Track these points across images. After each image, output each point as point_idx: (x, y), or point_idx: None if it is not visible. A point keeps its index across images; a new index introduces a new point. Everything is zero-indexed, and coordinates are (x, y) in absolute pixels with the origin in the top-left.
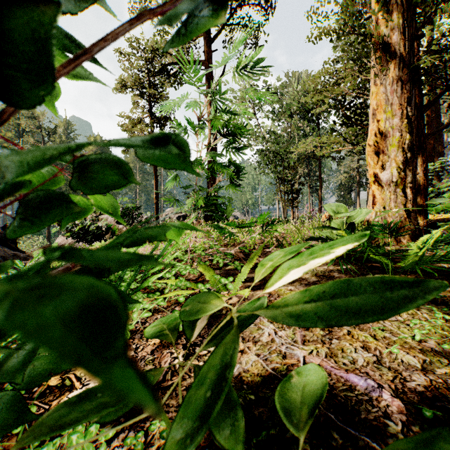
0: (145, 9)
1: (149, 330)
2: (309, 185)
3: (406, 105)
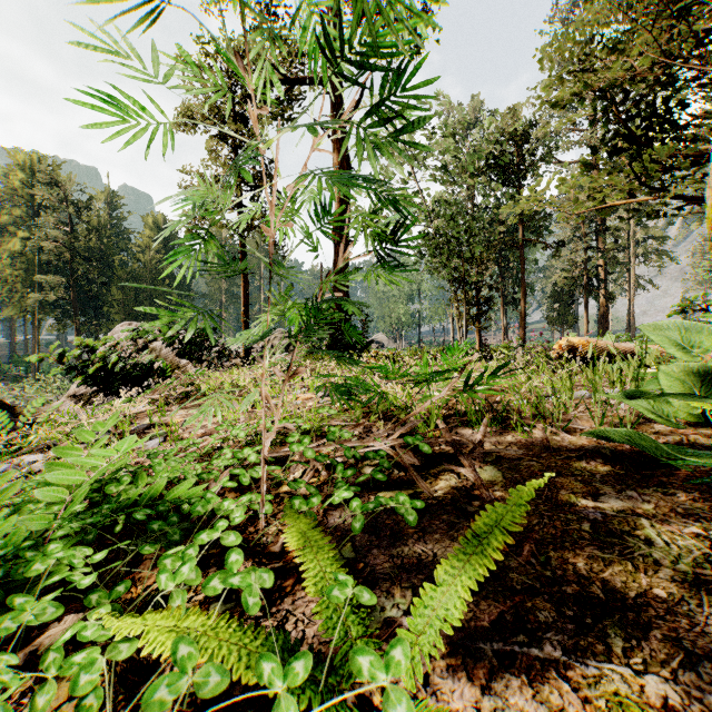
0: None
1: None
2: (501, 291)
3: None
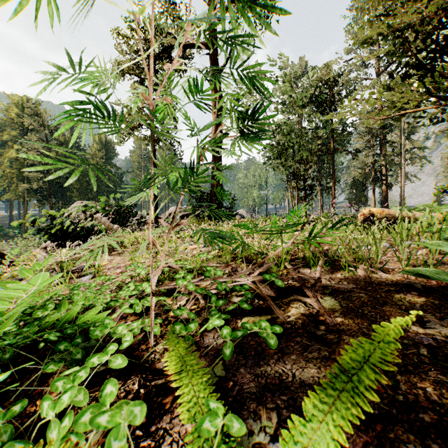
0: None
1: None
2: (319, 182)
3: None
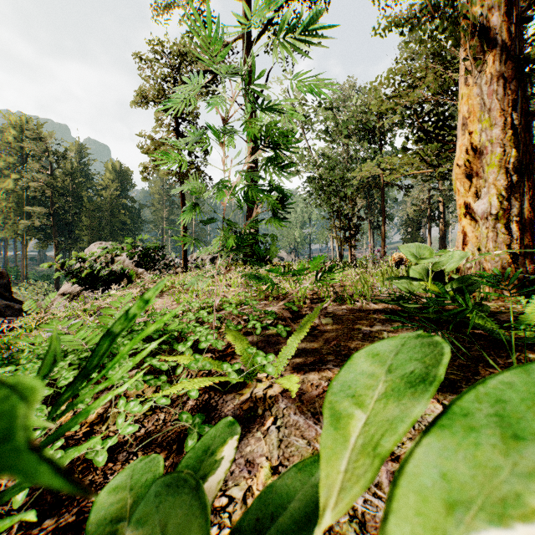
0: (170, 6)
1: (102, 500)
2: (369, 220)
3: (509, 110)
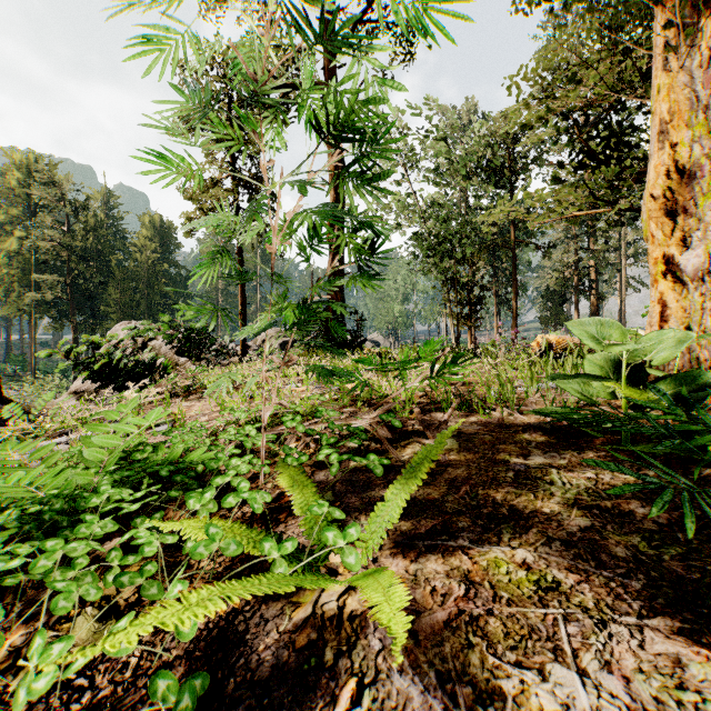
0: None
1: None
2: (495, 291)
3: None
